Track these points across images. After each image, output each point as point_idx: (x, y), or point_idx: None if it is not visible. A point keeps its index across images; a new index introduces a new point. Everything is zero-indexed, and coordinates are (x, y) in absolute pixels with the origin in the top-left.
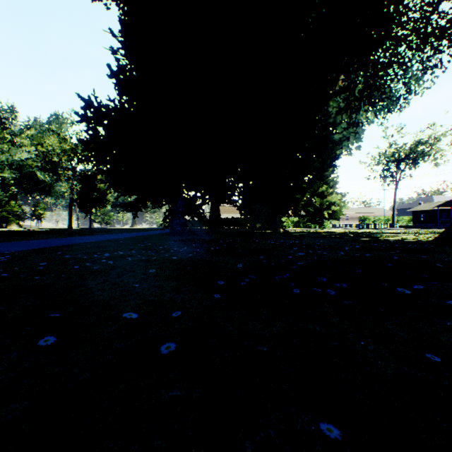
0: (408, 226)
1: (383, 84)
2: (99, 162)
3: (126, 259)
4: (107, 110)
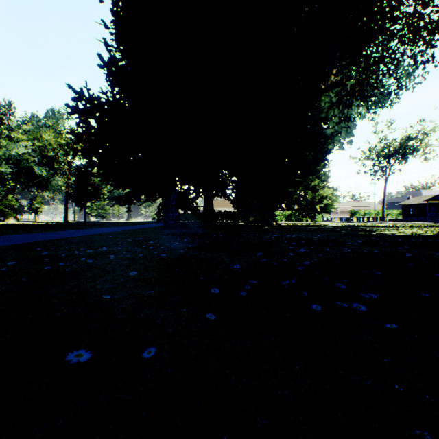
0: (398, 219)
1: (375, 79)
2: (91, 155)
3: (110, 257)
4: (99, 102)
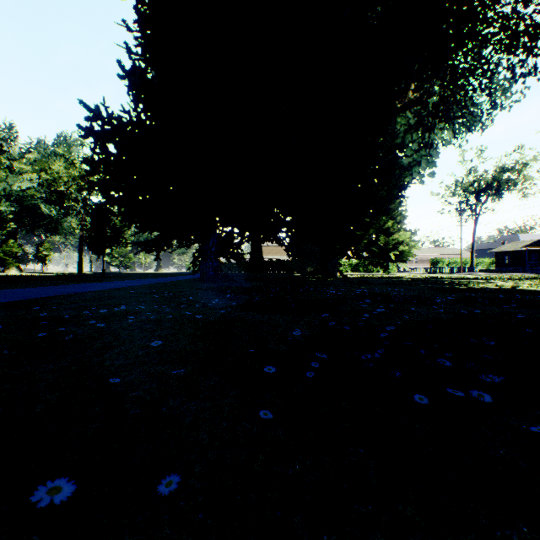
0: (490, 270)
1: (464, 95)
2: (109, 189)
3: (129, 318)
4: (119, 122)
